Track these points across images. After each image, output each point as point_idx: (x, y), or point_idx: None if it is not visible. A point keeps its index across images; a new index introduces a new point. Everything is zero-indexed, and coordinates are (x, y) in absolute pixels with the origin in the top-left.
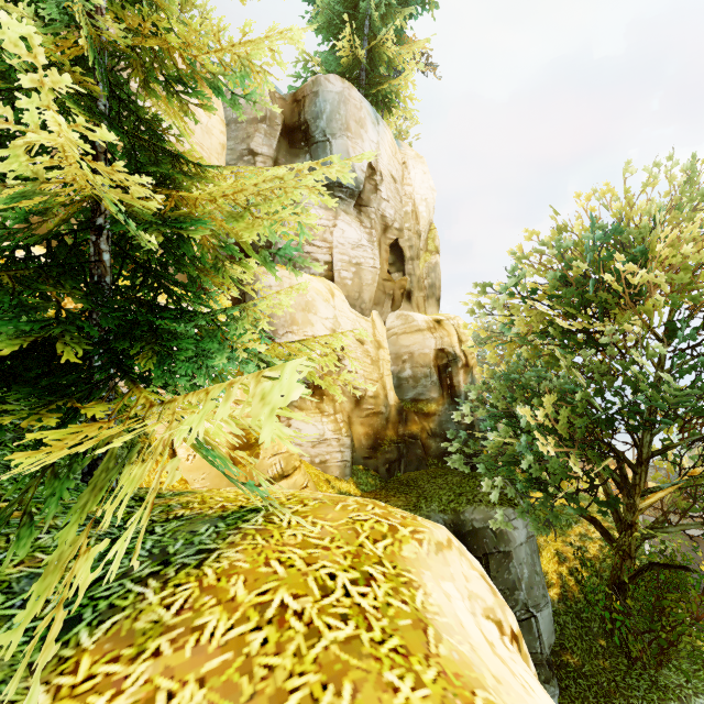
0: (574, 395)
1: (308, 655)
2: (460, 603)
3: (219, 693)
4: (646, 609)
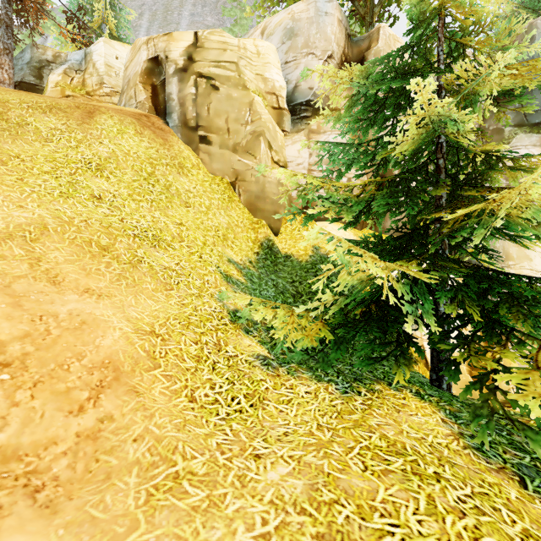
0: None
1: None
2: None
3: None
4: None
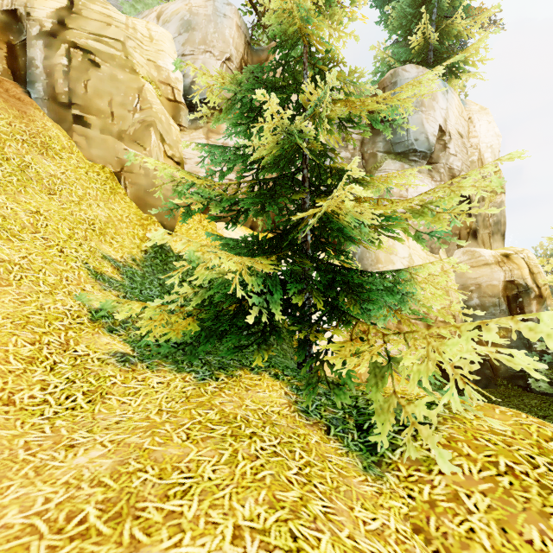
0: None
1: (549, 497)
2: None
3: (499, 502)
4: None
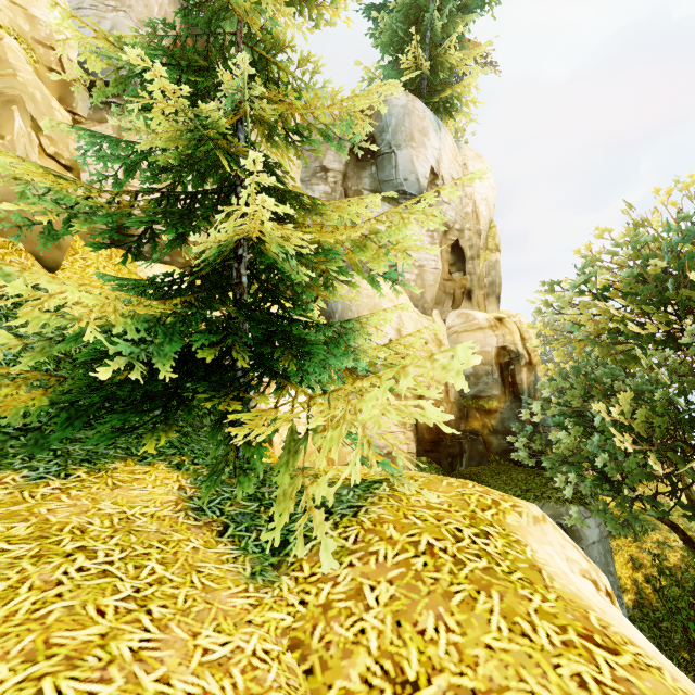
0: (653, 395)
1: (460, 574)
2: (560, 561)
3: (405, 589)
4: None
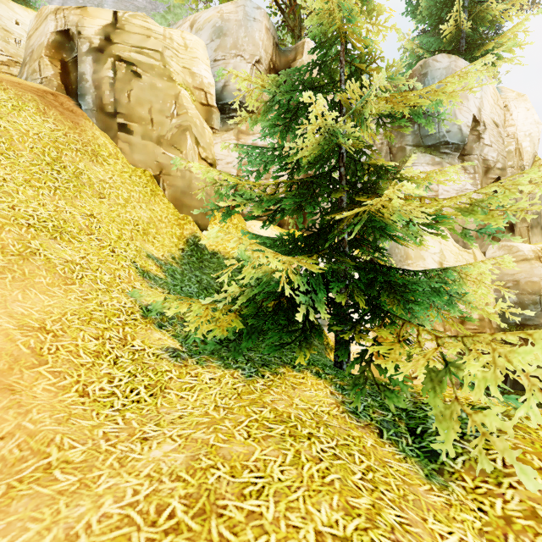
0: None
1: None
2: None
3: None
4: None
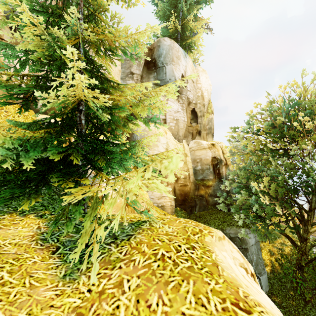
0: (278, 178)
1: (175, 270)
2: (229, 260)
3: (145, 280)
4: (313, 279)
